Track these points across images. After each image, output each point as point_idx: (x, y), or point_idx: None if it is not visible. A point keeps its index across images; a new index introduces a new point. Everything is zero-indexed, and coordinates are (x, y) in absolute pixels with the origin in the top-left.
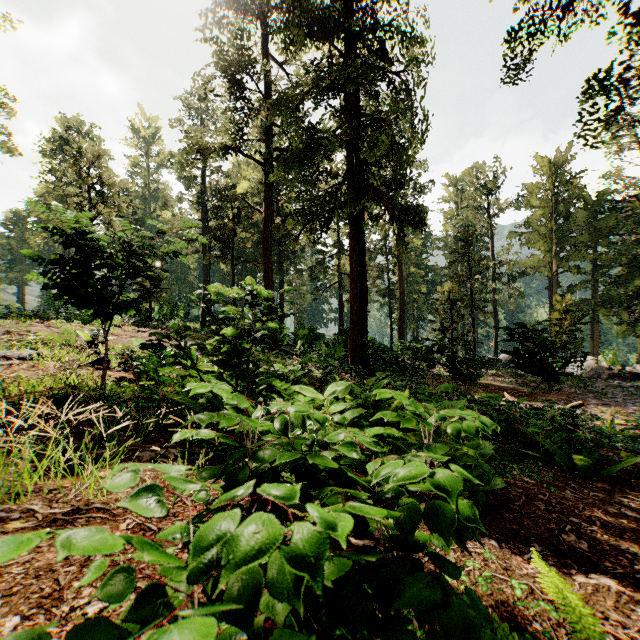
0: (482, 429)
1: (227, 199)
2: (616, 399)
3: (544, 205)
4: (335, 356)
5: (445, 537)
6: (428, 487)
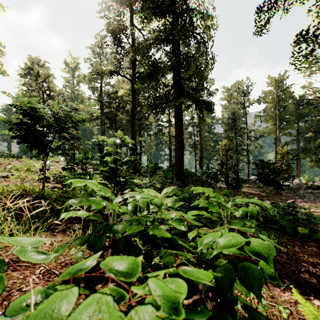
0: (260, 211)
1: (113, 98)
2: (310, 199)
3: (272, 101)
4: (167, 177)
5: (257, 293)
6: (236, 251)
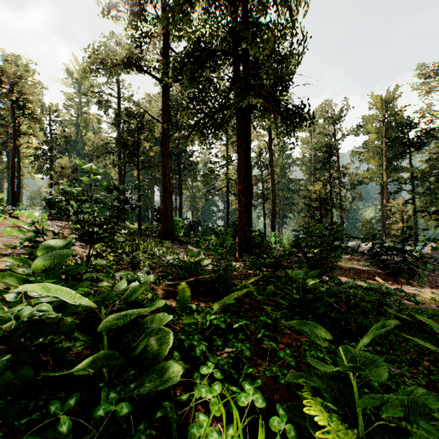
0: None
1: (133, 114)
2: None
3: (377, 131)
4: (224, 245)
5: None
6: None
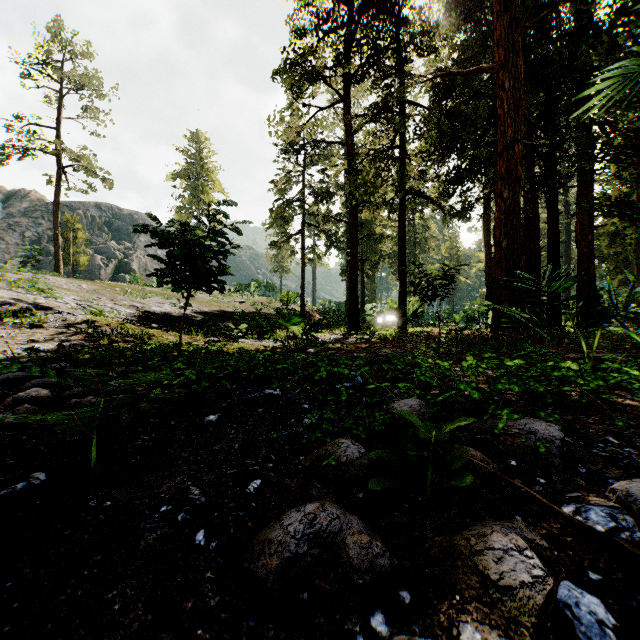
0: None
1: None
2: None
3: None
4: None
5: None
6: None
